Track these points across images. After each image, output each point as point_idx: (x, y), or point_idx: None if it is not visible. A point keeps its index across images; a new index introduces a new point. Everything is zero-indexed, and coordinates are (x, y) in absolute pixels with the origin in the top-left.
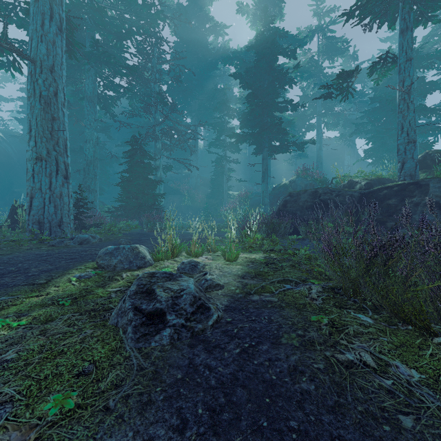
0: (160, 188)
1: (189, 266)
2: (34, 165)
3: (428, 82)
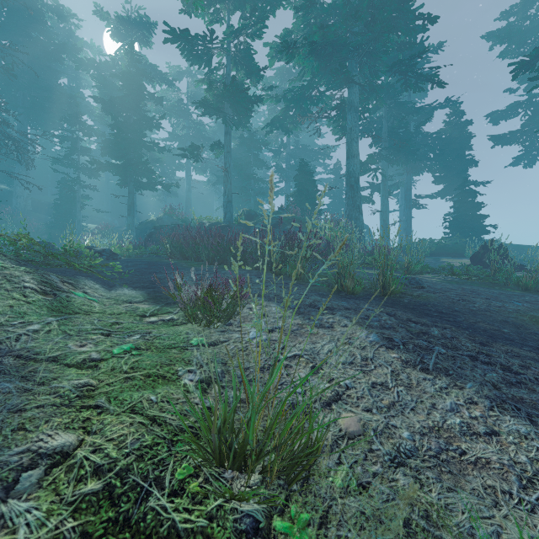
0: None
1: None
2: None
3: (259, 159)
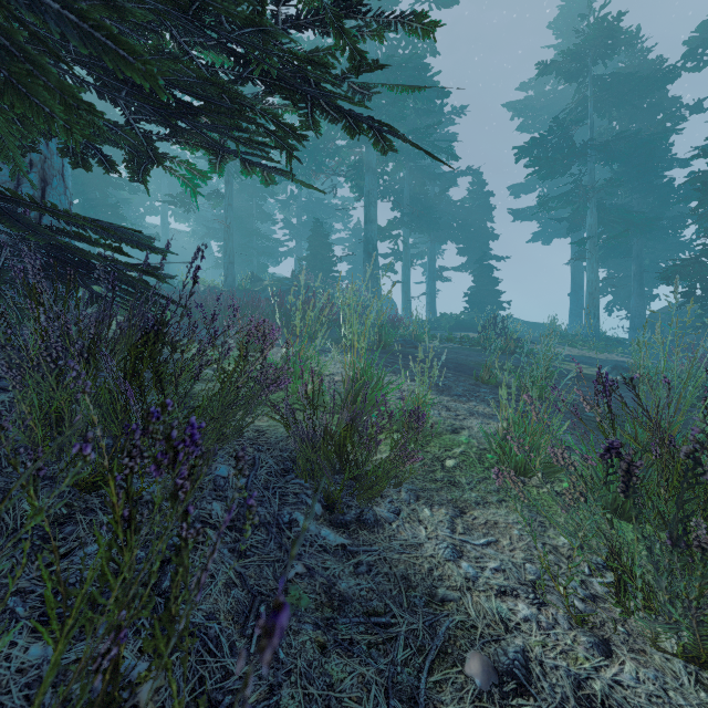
0: None
1: None
2: None
3: (264, 212)
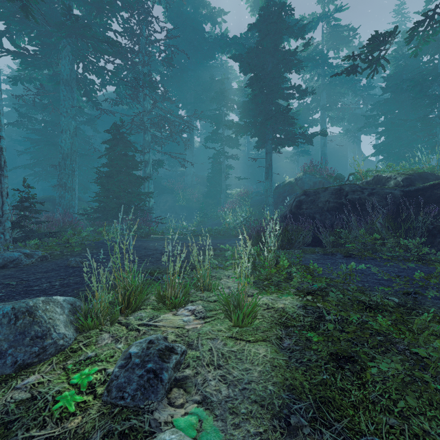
0: (150, 186)
1: (140, 377)
2: None
3: None
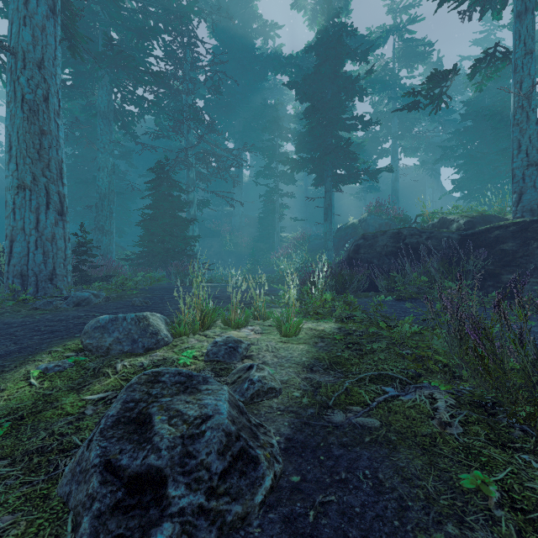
0: (194, 229)
1: (225, 349)
2: (15, 195)
3: None
